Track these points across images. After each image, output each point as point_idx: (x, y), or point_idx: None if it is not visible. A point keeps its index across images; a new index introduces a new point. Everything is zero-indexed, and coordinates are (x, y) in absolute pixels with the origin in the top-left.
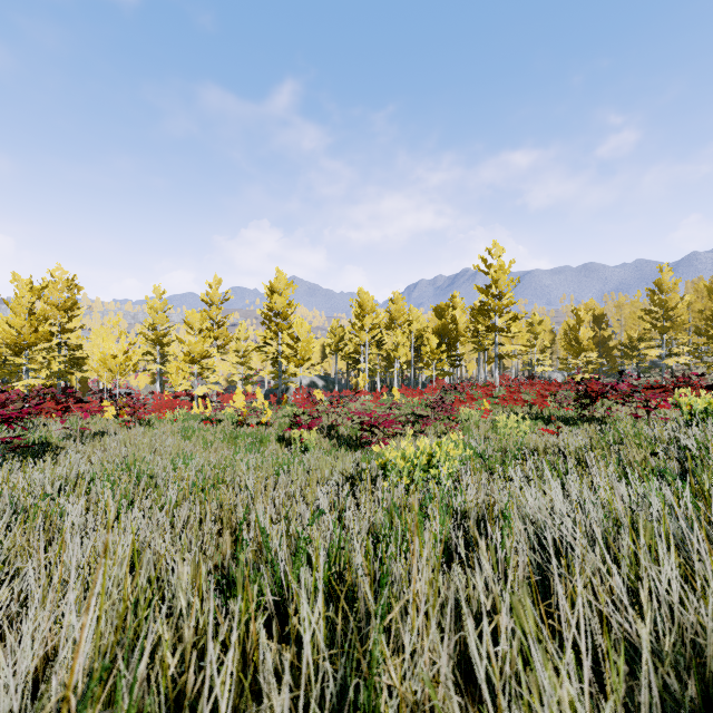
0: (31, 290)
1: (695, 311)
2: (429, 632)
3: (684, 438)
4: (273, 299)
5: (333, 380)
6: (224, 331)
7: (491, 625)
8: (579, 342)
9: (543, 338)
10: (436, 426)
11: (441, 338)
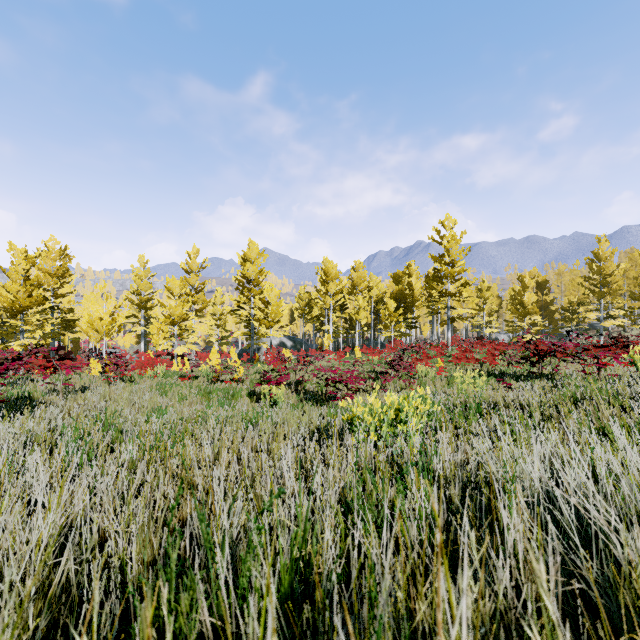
0: (26, 258)
1: (630, 278)
2: None
3: None
4: (246, 267)
5: (300, 341)
6: (202, 296)
7: None
8: (524, 306)
9: (491, 302)
10: (395, 382)
11: (399, 302)
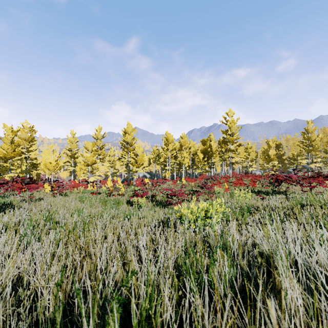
0: (12, 132)
1: (324, 142)
2: None
3: None
4: (126, 136)
5: (154, 174)
6: (103, 151)
7: None
8: (269, 156)
9: (252, 154)
10: (203, 195)
11: (204, 154)
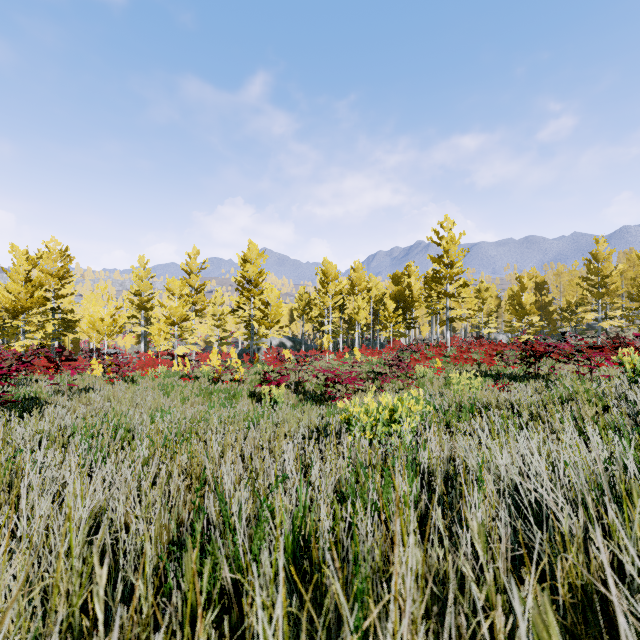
0: (28, 259)
1: (628, 278)
2: (414, 638)
3: (631, 394)
4: (246, 267)
5: (300, 341)
6: (202, 297)
7: (486, 623)
8: (523, 307)
9: (489, 303)
10: (393, 382)
11: (398, 303)
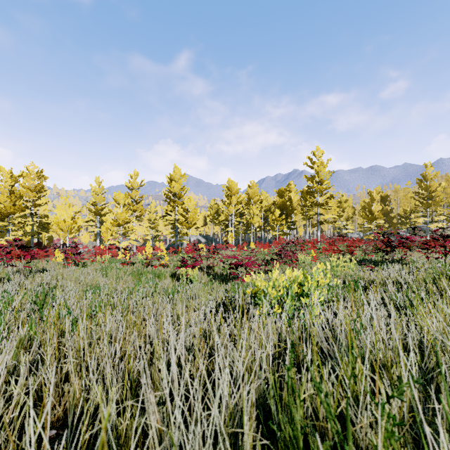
0: (12, 177)
1: (447, 193)
2: None
3: None
4: (172, 185)
5: (211, 238)
6: (140, 206)
7: None
8: (372, 213)
9: (347, 211)
10: (281, 266)
11: (282, 210)
